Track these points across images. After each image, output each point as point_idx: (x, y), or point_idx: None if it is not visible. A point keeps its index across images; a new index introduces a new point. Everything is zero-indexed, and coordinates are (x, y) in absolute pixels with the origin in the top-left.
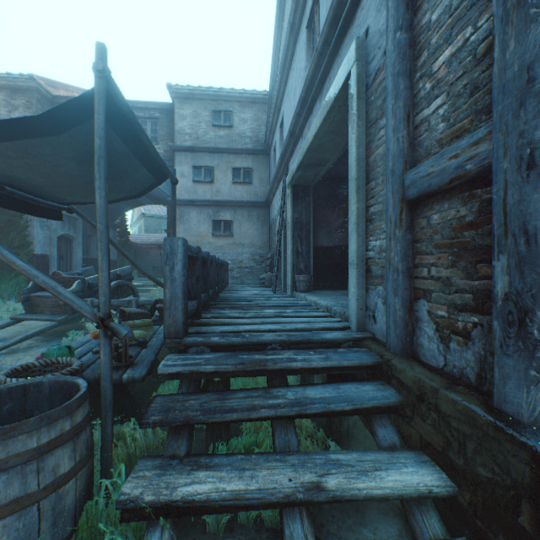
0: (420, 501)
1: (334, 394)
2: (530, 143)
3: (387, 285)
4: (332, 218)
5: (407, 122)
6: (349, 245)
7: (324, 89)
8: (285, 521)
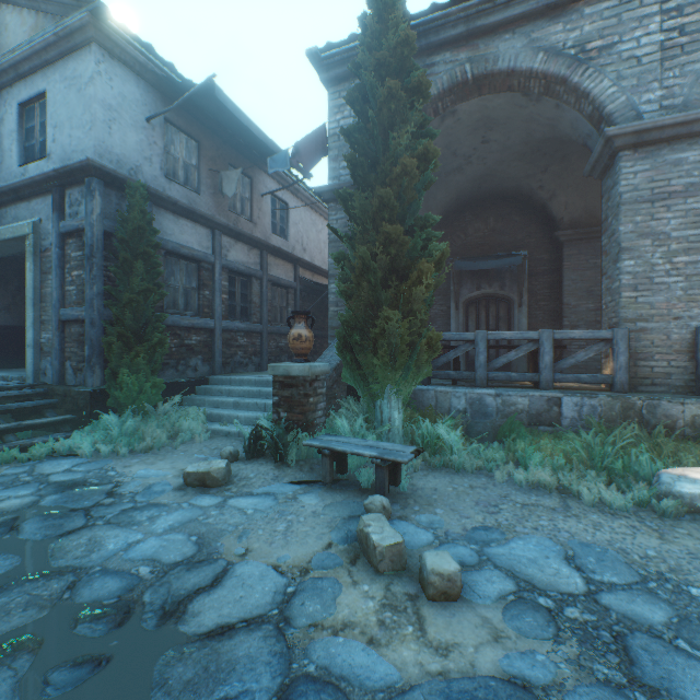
0: (64, 426)
1: (24, 403)
2: (92, 318)
3: (53, 356)
4: None
5: (63, 288)
6: (28, 334)
7: (0, 213)
8: (6, 438)
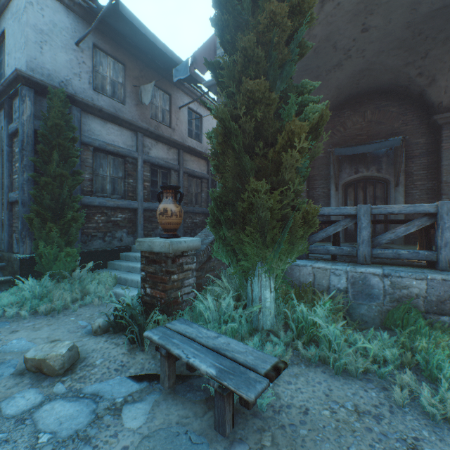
0: (4, 285)
1: None
2: (22, 199)
3: (5, 229)
4: None
5: (10, 177)
6: None
7: None
8: None
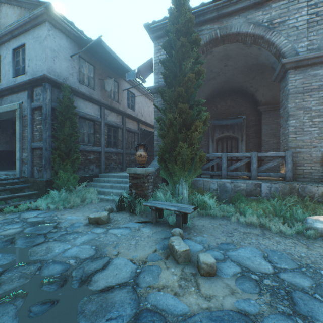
0: (33, 196)
1: (15, 186)
2: (46, 147)
3: (28, 164)
4: (2, 138)
5: (32, 133)
6: (17, 154)
7: (4, 99)
8: (7, 201)
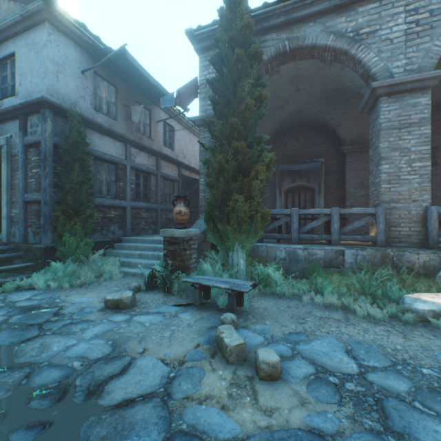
0: (27, 270)
1: (0, 255)
2: (45, 200)
3: (20, 224)
4: None
5: (26, 180)
6: (3, 210)
7: None
8: None
